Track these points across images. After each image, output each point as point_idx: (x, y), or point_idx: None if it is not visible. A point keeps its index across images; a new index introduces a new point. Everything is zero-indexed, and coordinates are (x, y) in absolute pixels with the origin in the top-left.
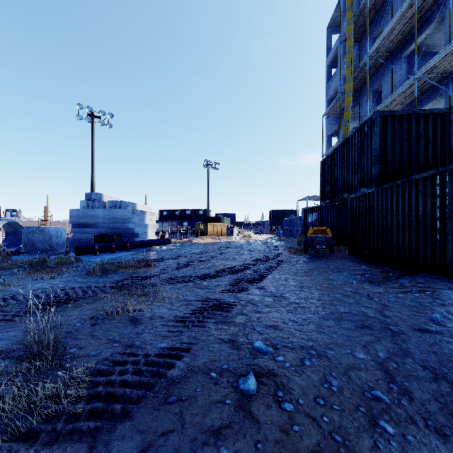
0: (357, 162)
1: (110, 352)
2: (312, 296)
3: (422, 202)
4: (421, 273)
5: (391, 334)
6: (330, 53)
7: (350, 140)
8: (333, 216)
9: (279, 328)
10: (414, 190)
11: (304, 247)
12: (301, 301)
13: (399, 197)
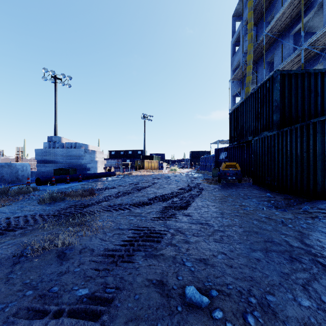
0: (260, 111)
1: (16, 308)
2: (233, 223)
3: (320, 141)
4: (319, 200)
5: (324, 269)
6: (234, 35)
7: (253, 95)
8: (239, 154)
9: (209, 263)
10: (312, 132)
11: (218, 178)
12: (224, 229)
13: (298, 137)
